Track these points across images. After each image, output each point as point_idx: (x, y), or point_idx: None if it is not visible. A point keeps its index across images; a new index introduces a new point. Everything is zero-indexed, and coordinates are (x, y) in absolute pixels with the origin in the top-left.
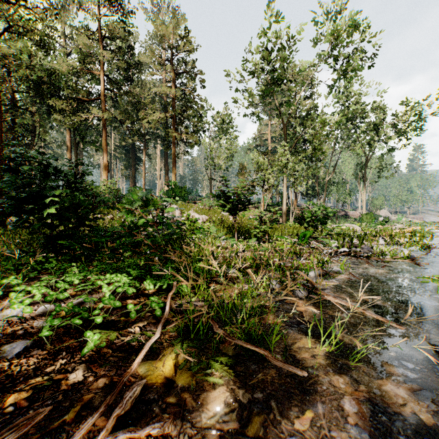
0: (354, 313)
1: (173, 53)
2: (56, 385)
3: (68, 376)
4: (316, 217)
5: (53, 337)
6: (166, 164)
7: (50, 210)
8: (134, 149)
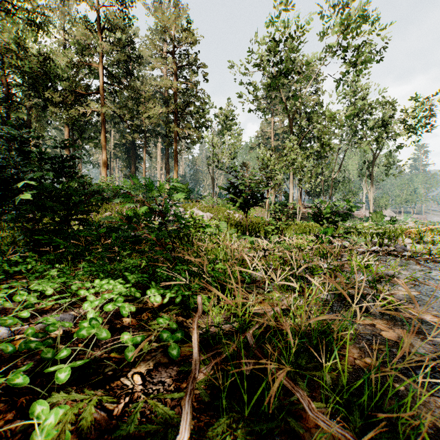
0: None
1: (174, 46)
2: None
3: None
4: (336, 212)
5: None
6: (167, 163)
7: (24, 195)
8: (134, 147)
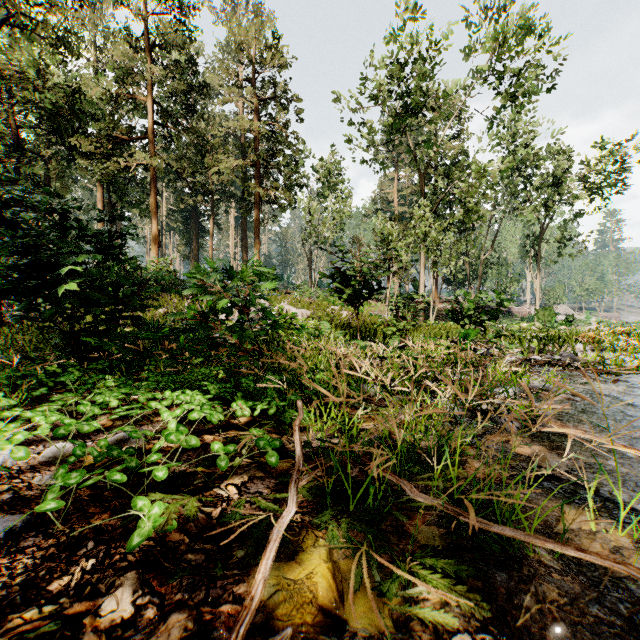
0: (626, 458)
1: (255, 70)
2: (71, 632)
3: (98, 604)
4: (482, 308)
5: (70, 508)
6: (244, 237)
7: (69, 285)
8: (196, 215)
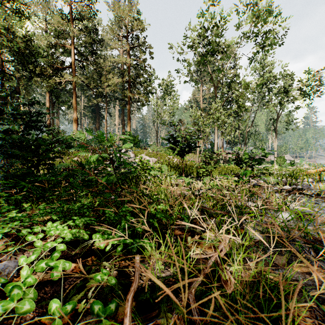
0: None
1: (128, 32)
2: None
3: None
4: (253, 158)
5: None
6: (123, 120)
7: None
8: (98, 108)
